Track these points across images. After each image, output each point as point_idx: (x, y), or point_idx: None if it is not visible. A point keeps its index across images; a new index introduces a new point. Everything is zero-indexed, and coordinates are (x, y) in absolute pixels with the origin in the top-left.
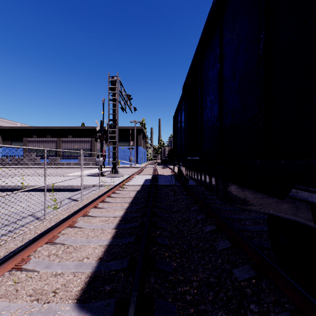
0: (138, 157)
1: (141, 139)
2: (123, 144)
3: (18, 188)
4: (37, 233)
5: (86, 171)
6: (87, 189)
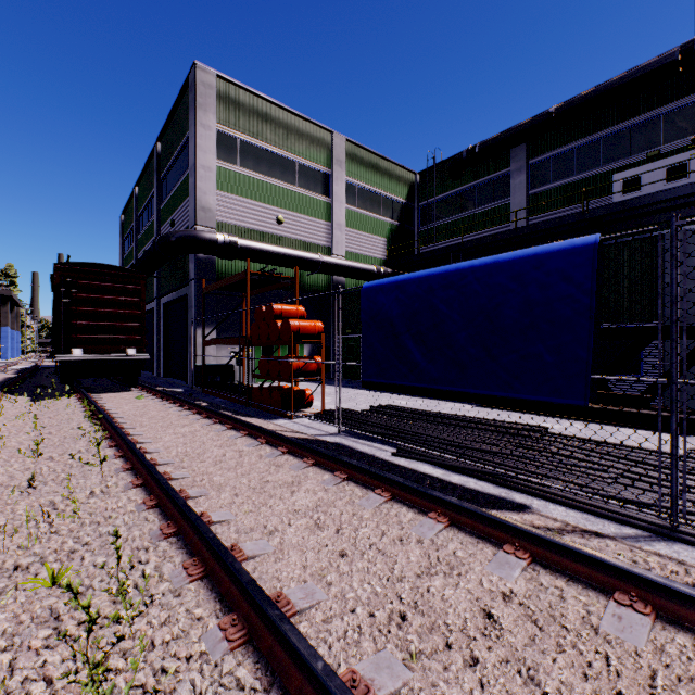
0: (1, 346)
1: (8, 314)
2: None
3: None
4: None
5: None
6: None
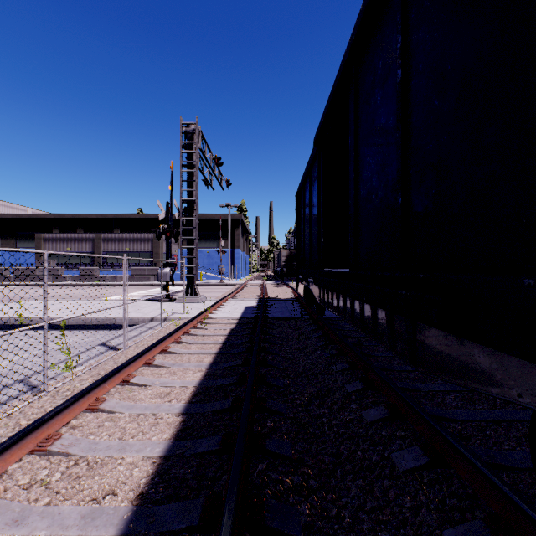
0: (234, 266)
1: (239, 236)
2: (208, 245)
3: (15, 323)
4: (19, 426)
5: (142, 292)
6: (139, 325)
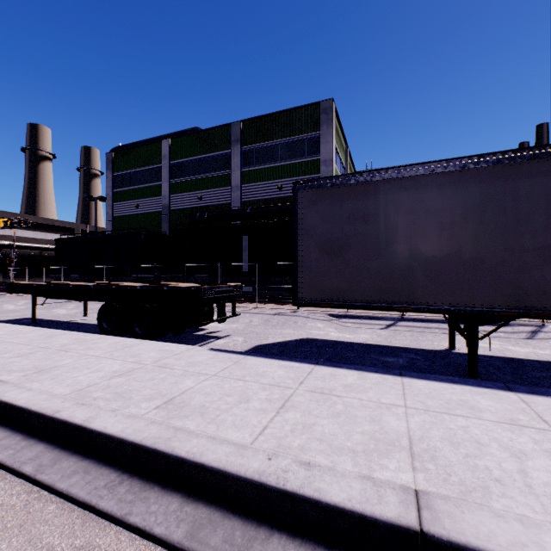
0: None
1: None
2: None
3: None
4: None
5: None
6: None
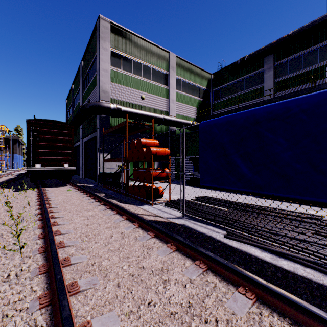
0: (13, 163)
1: (17, 148)
2: None
3: None
4: None
5: None
6: None
